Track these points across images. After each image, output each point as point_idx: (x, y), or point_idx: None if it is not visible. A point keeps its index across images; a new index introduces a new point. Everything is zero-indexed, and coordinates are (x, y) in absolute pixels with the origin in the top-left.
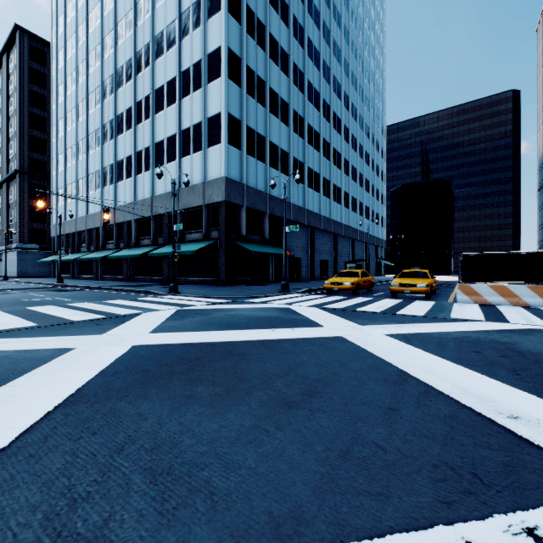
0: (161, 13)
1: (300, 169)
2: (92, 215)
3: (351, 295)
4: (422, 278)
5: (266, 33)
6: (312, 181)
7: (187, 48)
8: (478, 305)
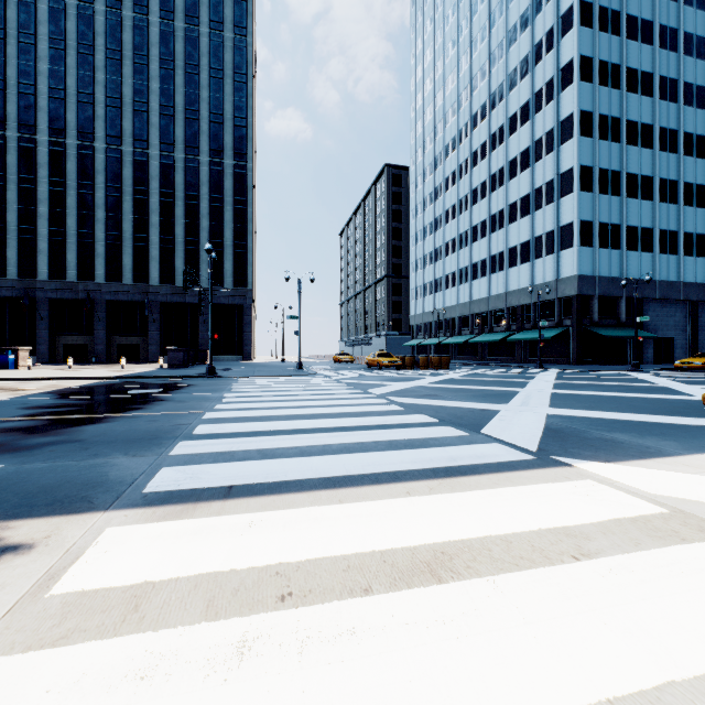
0: (514, 142)
1: (671, 239)
2: (448, 307)
3: (702, 373)
4: None
5: (622, 124)
6: (693, 246)
7: (539, 170)
8: None
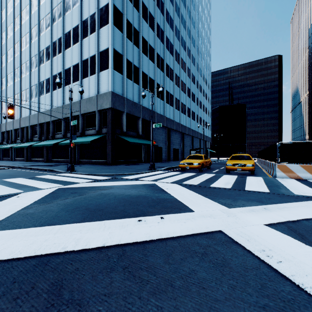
0: None
1: None
2: (23, 118)
3: (198, 172)
4: (247, 160)
5: (140, 0)
6: (169, 99)
7: (86, 5)
8: (294, 179)
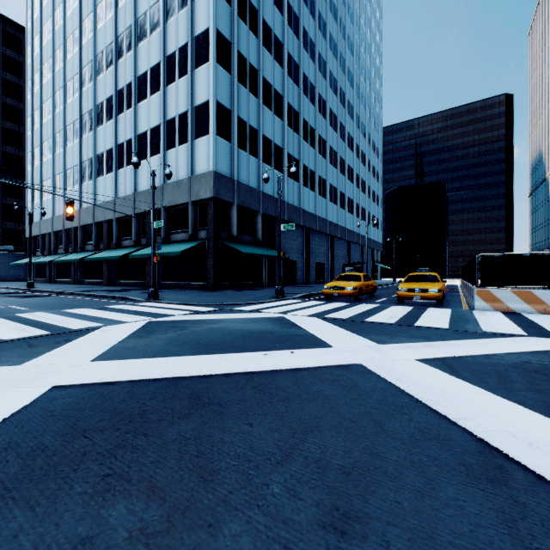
0: None
1: (295, 166)
2: None
3: (353, 301)
4: (432, 282)
5: (259, 18)
6: (308, 179)
7: (172, 31)
8: (500, 313)
